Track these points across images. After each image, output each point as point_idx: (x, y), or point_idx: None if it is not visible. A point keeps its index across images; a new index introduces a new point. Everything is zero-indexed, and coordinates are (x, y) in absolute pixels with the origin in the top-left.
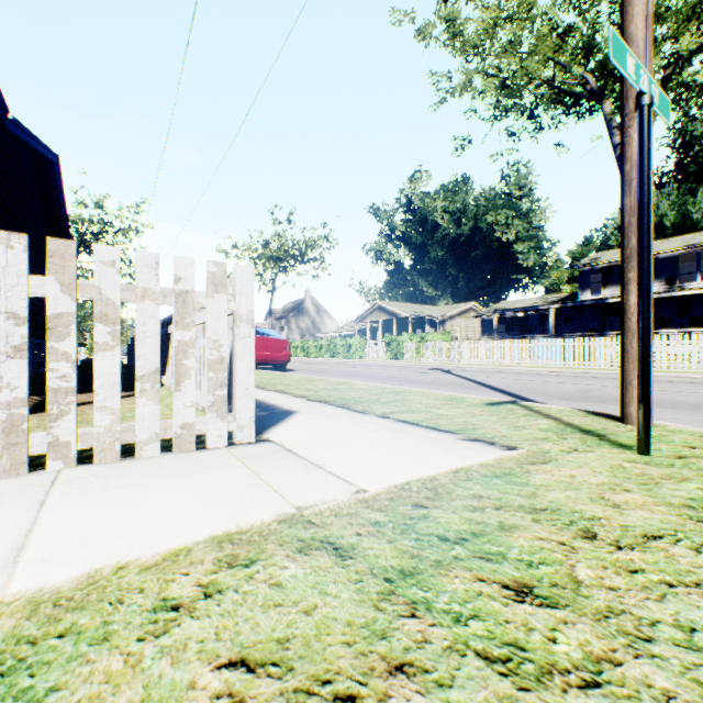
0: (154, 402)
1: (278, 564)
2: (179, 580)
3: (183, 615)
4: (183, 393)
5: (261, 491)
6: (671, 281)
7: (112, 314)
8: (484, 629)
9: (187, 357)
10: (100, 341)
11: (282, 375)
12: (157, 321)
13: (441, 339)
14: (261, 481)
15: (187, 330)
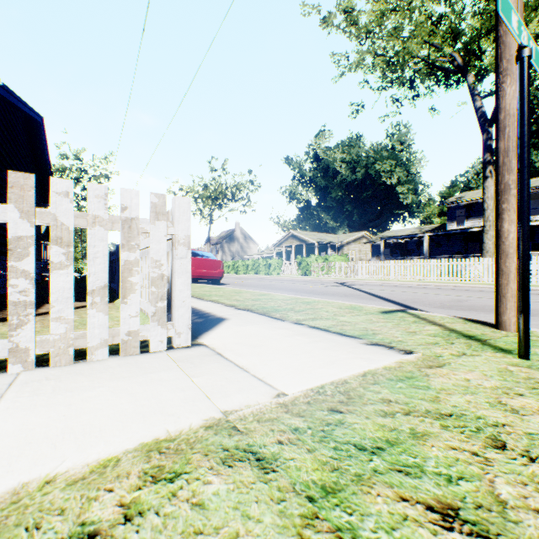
0: (103, 313)
1: (202, 478)
2: (102, 498)
3: None
4: (129, 305)
5: (192, 394)
6: None
7: (66, 238)
8: None
9: (132, 274)
10: (55, 260)
11: (217, 288)
12: (106, 243)
13: (340, 260)
14: (193, 384)
15: (132, 251)
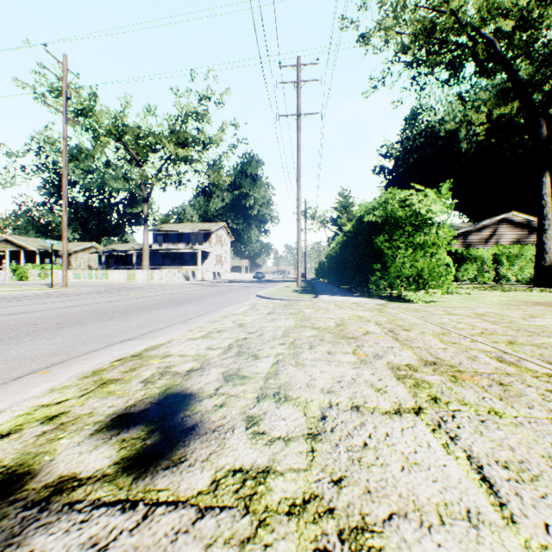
0: None
1: None
2: None
3: None
4: None
5: None
6: (189, 244)
7: None
8: (16, 290)
9: None
10: None
11: None
12: None
13: (57, 269)
14: None
15: None
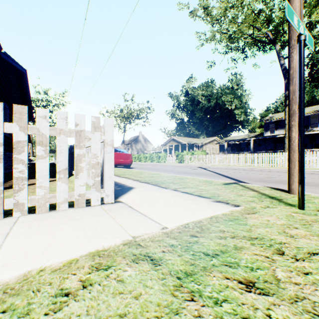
0: (65, 183)
1: (122, 268)
2: (70, 278)
3: (70, 299)
4: (79, 179)
5: (116, 228)
6: (307, 127)
7: (45, 141)
8: (231, 309)
9: (81, 162)
10: (39, 154)
11: (128, 170)
12: (67, 144)
13: (201, 154)
14: (116, 222)
15: (81, 149)
